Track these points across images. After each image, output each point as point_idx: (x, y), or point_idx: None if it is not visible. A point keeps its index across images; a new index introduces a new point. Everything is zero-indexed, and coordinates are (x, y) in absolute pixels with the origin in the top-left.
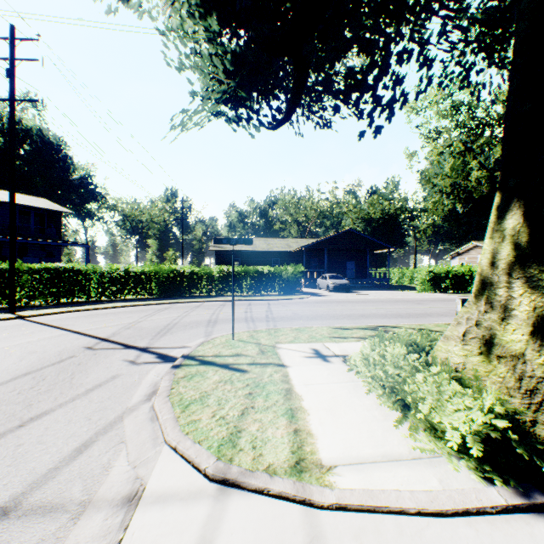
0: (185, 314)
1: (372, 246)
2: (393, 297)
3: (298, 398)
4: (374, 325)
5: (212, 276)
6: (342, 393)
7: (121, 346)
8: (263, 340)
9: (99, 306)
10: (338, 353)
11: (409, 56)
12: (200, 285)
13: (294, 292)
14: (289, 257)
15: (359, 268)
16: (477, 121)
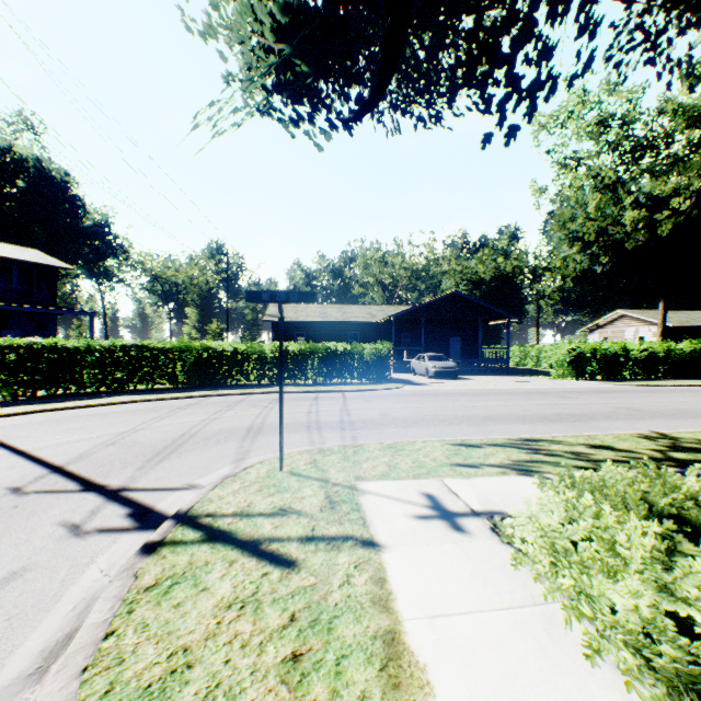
0: (215, 416)
1: (486, 315)
2: (522, 387)
3: (419, 680)
4: (517, 439)
5: (264, 357)
6: (526, 658)
7: (77, 485)
8: (334, 472)
9: (89, 402)
10: (476, 505)
11: (565, 11)
12: (246, 369)
13: (380, 380)
14: (372, 330)
15: (467, 345)
16: (634, 140)
